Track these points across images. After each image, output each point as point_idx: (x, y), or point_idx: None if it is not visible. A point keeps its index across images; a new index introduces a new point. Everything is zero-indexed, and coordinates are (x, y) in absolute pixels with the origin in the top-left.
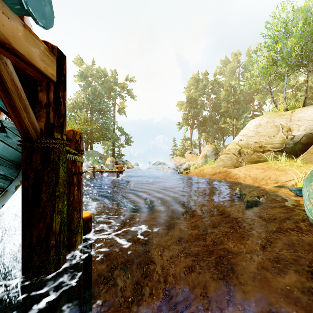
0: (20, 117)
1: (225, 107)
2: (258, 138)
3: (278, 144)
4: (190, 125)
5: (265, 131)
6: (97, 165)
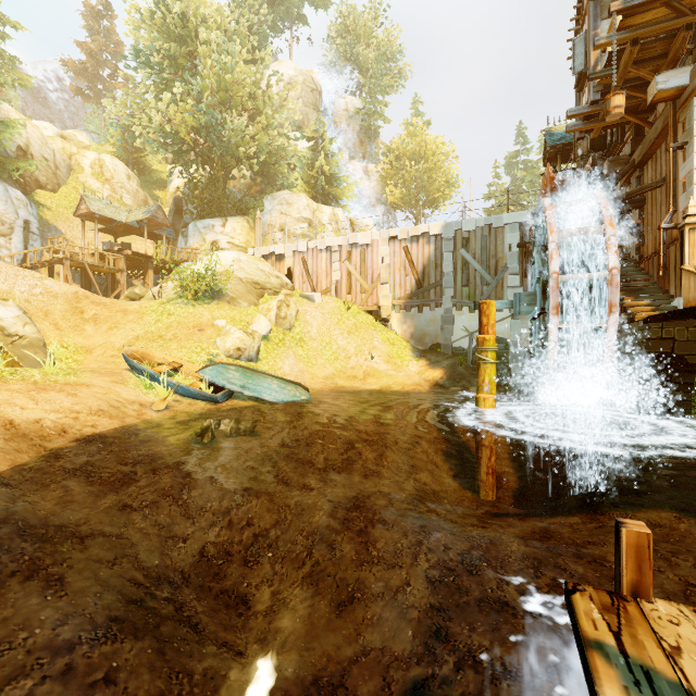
0: None
1: None
2: None
3: None
4: None
5: None
6: None
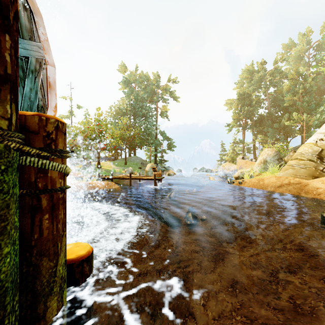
0: None
1: (290, 100)
2: None
3: None
4: (243, 126)
5: None
6: (137, 171)
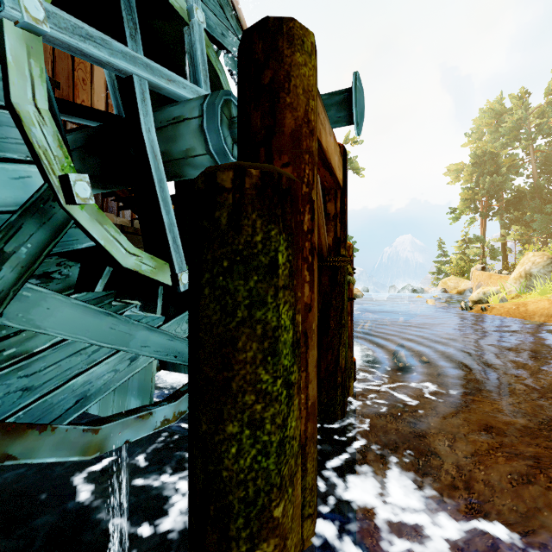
0: (318, 234)
1: None
2: None
3: None
4: (481, 212)
5: None
6: None
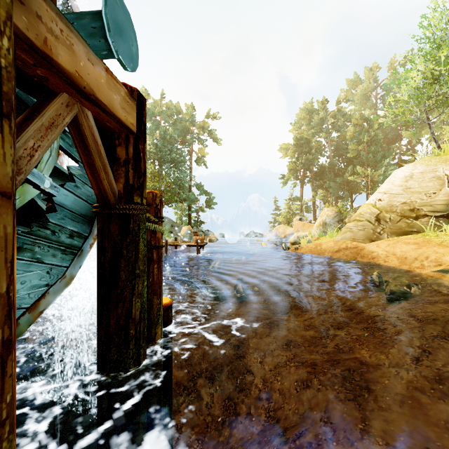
0: (99, 178)
1: (354, 150)
2: (408, 197)
3: (441, 205)
4: (300, 179)
5: (419, 186)
6: (168, 236)
